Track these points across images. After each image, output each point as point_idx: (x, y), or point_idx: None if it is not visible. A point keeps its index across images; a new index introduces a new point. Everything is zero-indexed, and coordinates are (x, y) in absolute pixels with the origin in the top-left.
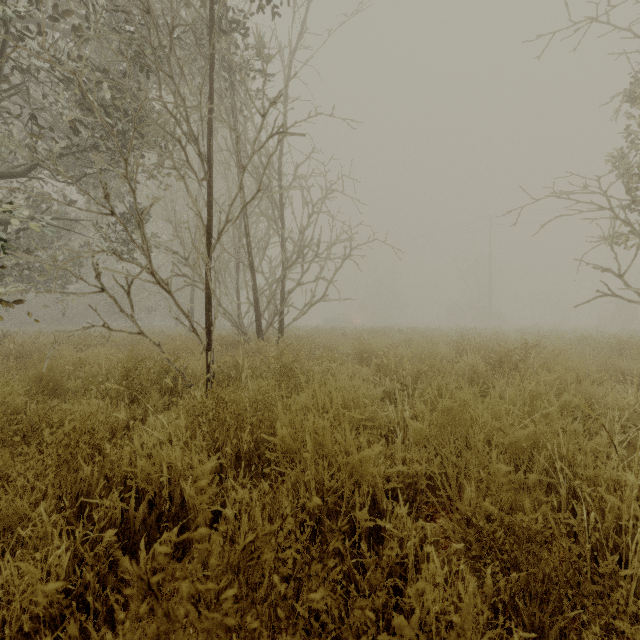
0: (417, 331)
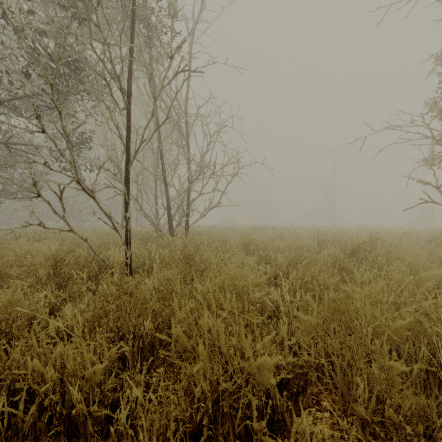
0: (285, 228)
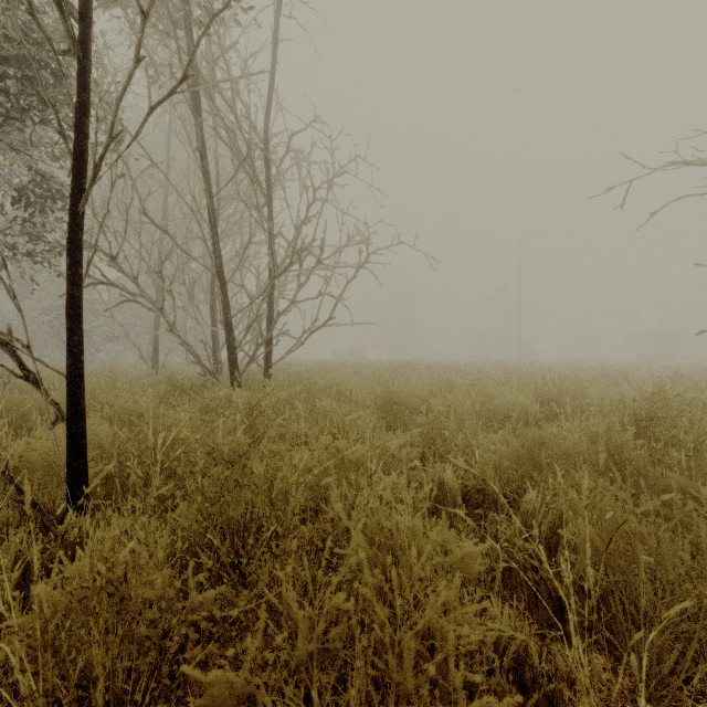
0: (449, 367)
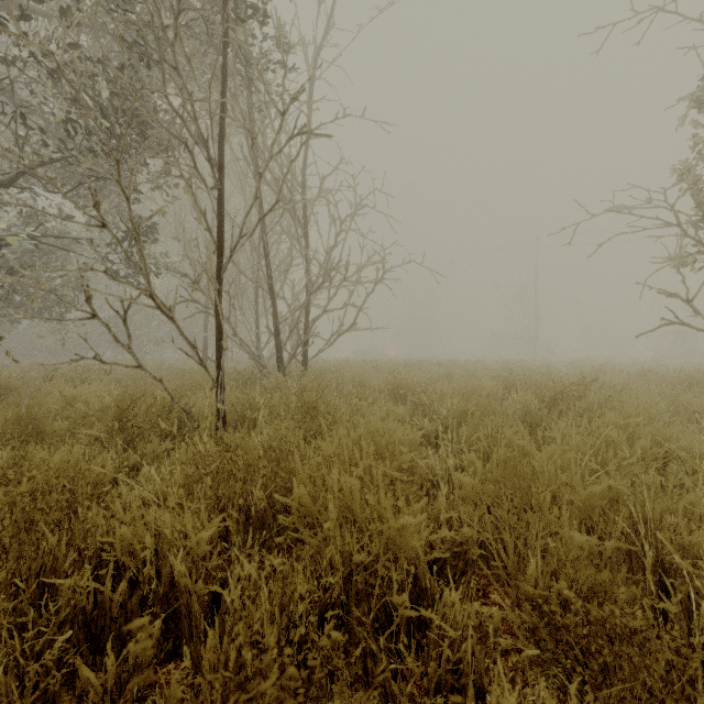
0: (457, 364)
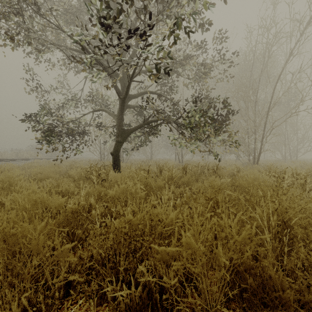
0: None
